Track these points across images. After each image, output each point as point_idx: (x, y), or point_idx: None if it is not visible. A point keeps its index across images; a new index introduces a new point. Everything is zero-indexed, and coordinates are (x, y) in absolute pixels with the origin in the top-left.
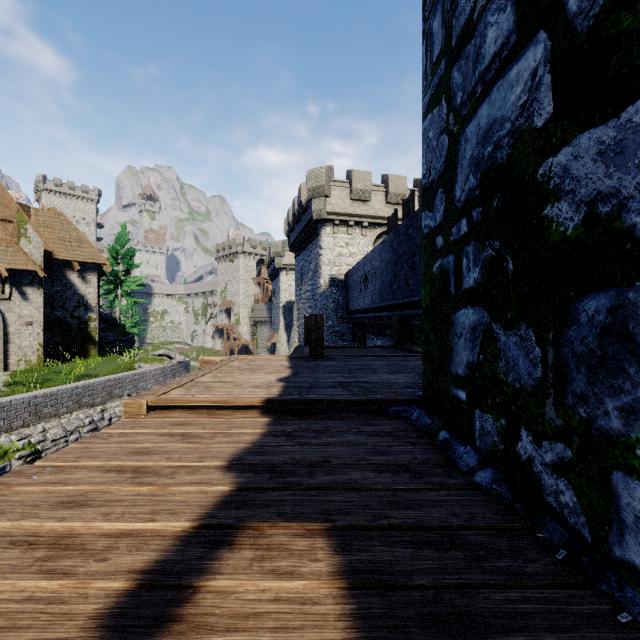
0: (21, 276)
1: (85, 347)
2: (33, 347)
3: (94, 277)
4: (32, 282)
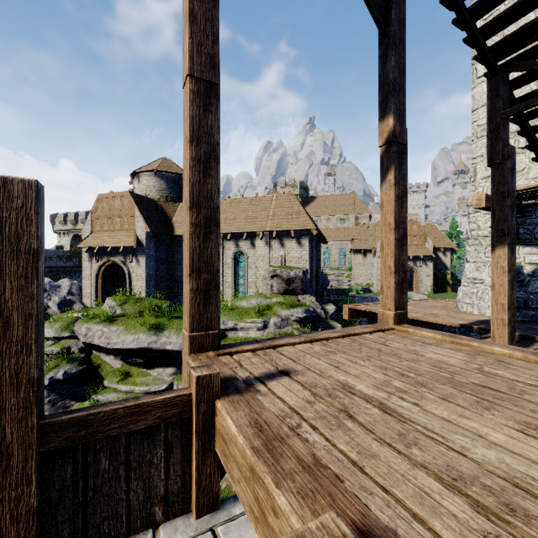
0: (425, 257)
1: (445, 287)
2: (429, 285)
3: (449, 253)
4: (429, 259)
